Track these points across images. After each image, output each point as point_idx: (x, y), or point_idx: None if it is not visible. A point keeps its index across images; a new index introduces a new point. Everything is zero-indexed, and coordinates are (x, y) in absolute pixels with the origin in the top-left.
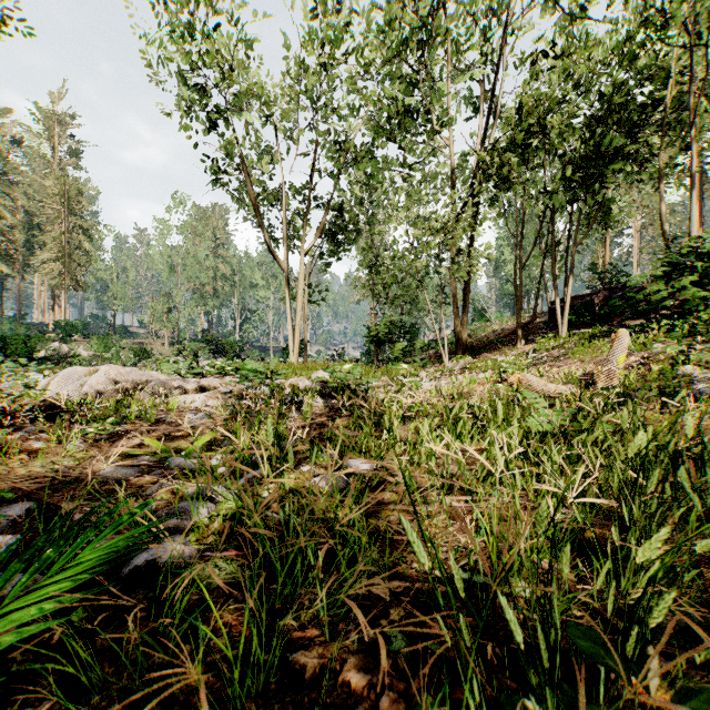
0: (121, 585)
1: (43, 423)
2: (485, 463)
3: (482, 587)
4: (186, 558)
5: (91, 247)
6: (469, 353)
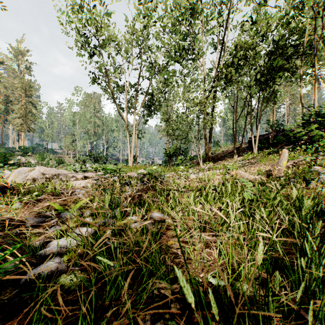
0: (18, 289)
1: (3, 194)
2: (224, 217)
3: (223, 288)
4: (59, 271)
5: (36, 112)
6: (212, 161)
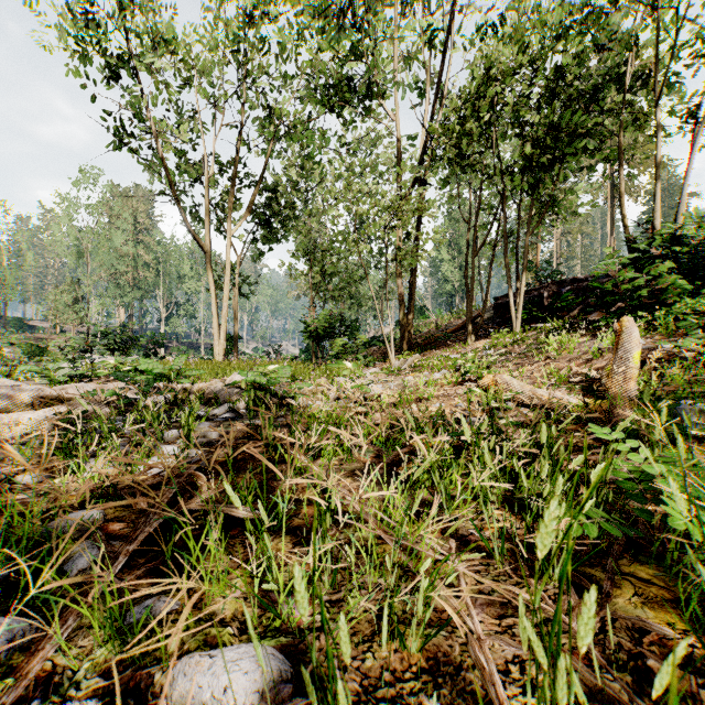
0: None
1: None
2: None
3: None
4: None
5: None
6: (416, 350)
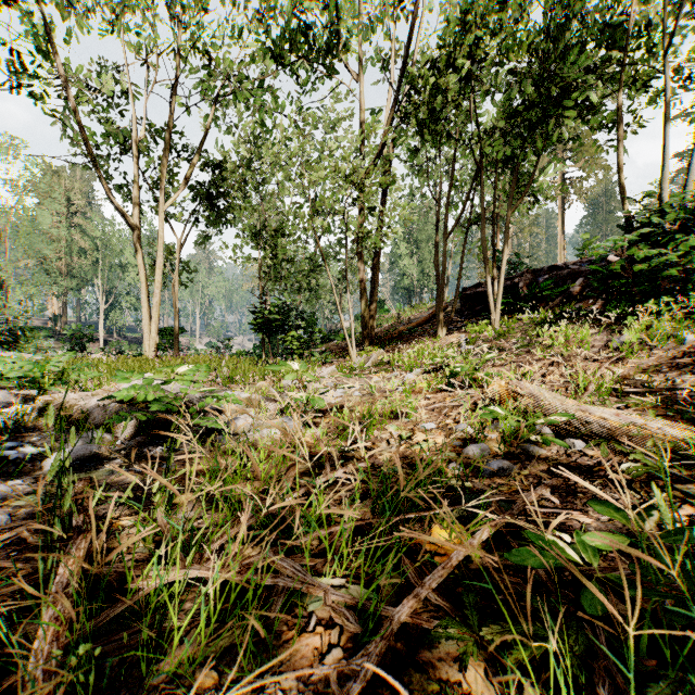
0: None
1: None
2: None
3: None
4: None
5: None
6: (379, 344)
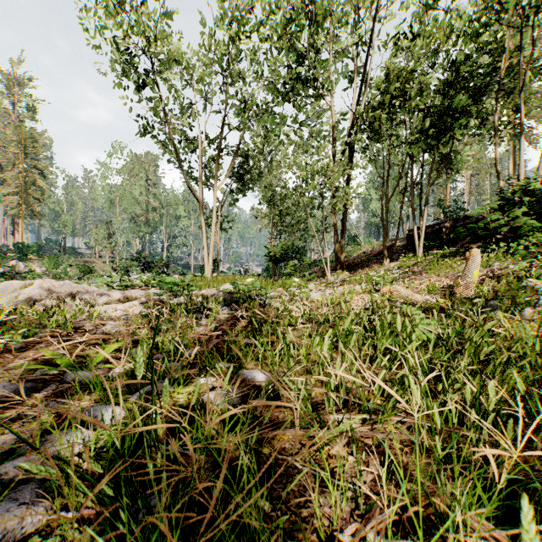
0: None
1: None
2: (400, 398)
3: None
4: (27, 526)
5: (45, 184)
6: (346, 269)
